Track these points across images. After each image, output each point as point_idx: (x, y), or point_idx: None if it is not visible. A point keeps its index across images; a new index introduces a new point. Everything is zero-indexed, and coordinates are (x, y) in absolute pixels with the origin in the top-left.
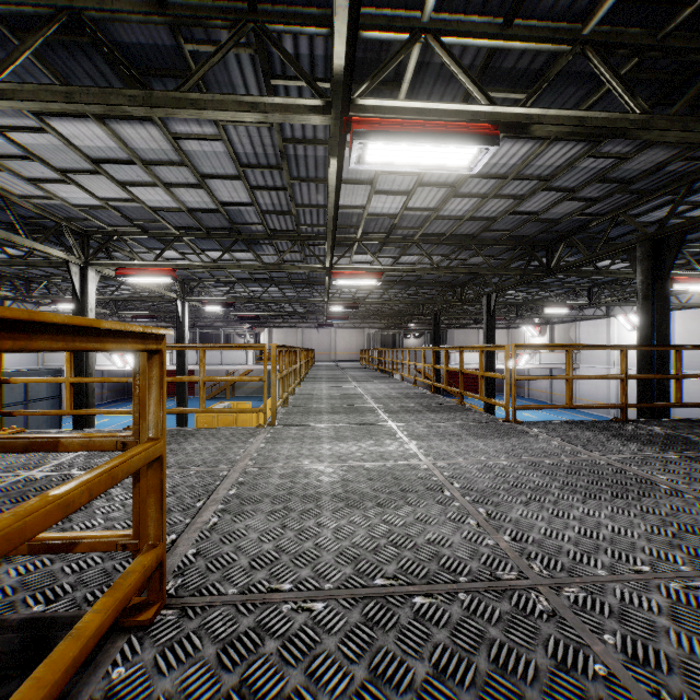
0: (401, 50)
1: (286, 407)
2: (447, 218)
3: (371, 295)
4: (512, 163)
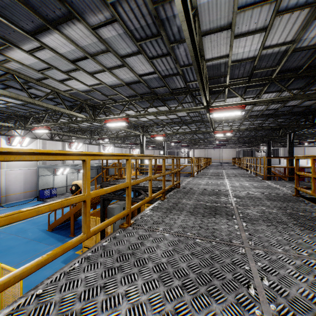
0: (221, 92)
1: (197, 174)
2: (256, 111)
3: (236, 135)
4: (272, 97)
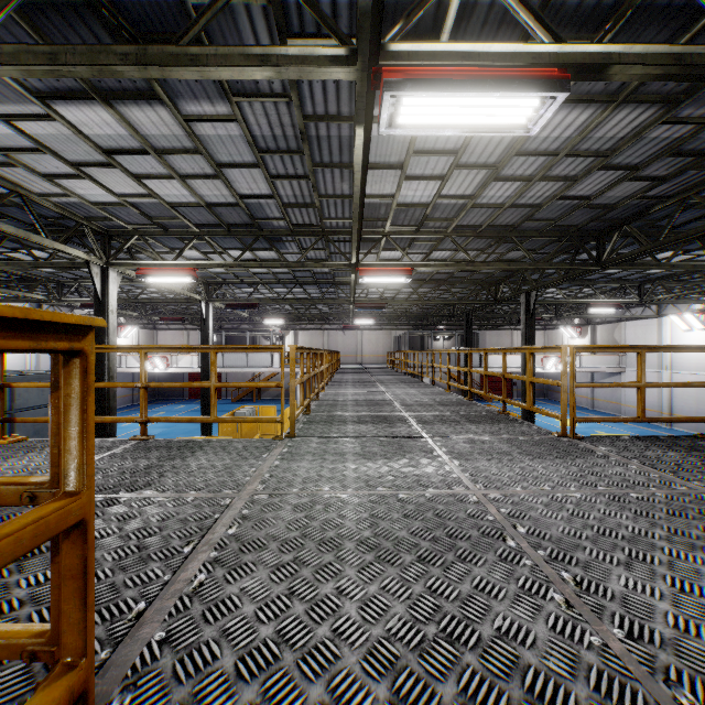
0: None
1: (307, 414)
2: (486, 206)
3: (399, 295)
4: (566, 136)
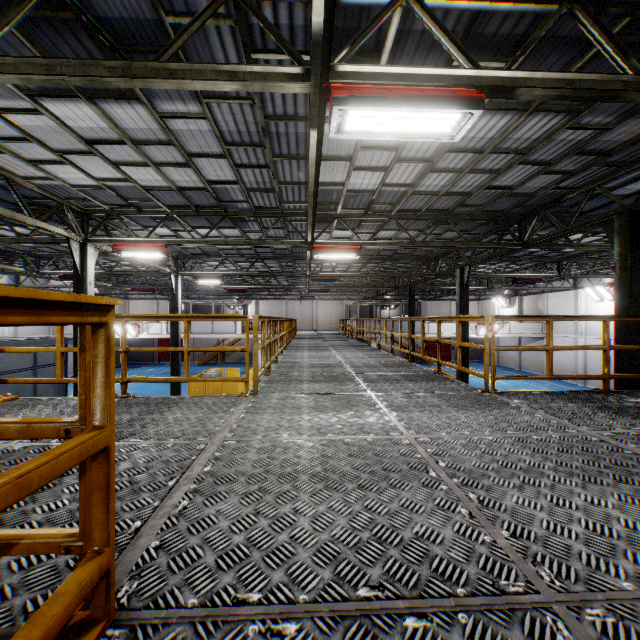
0: (382, 15)
1: (268, 375)
2: (424, 193)
3: (350, 269)
4: (489, 136)
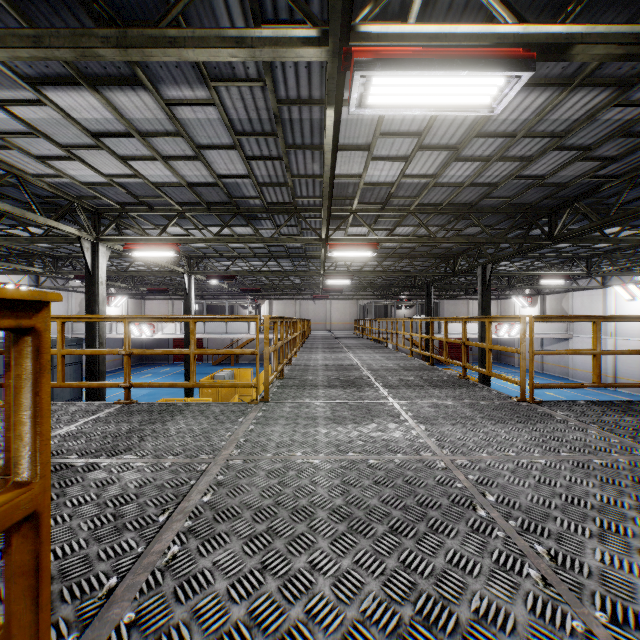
0: None
1: (281, 379)
2: (446, 185)
3: (364, 268)
4: (523, 118)
